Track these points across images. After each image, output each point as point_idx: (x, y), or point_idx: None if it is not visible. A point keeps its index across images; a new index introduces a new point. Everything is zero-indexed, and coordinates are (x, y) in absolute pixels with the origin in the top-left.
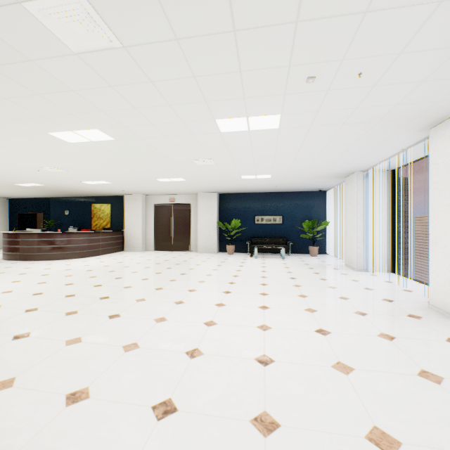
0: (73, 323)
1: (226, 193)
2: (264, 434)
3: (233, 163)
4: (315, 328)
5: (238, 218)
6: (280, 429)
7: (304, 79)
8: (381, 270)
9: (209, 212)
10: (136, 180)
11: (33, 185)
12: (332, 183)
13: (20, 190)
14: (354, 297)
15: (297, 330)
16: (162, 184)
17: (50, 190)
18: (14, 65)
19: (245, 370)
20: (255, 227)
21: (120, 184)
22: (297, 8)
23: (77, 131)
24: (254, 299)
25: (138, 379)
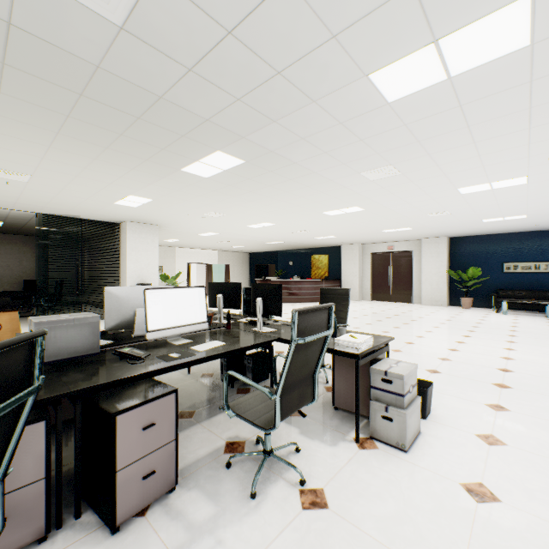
0: None
1: (459, 237)
2: (500, 387)
3: (472, 211)
4: None
5: (477, 266)
6: (512, 388)
7: (545, 158)
8: None
9: (436, 260)
10: (361, 233)
11: (276, 243)
12: None
13: (263, 247)
14: None
15: (543, 364)
16: (385, 234)
17: (283, 246)
18: (335, 190)
19: (487, 370)
20: (503, 277)
21: (344, 237)
22: (527, 141)
23: (342, 209)
24: (498, 344)
25: (411, 361)
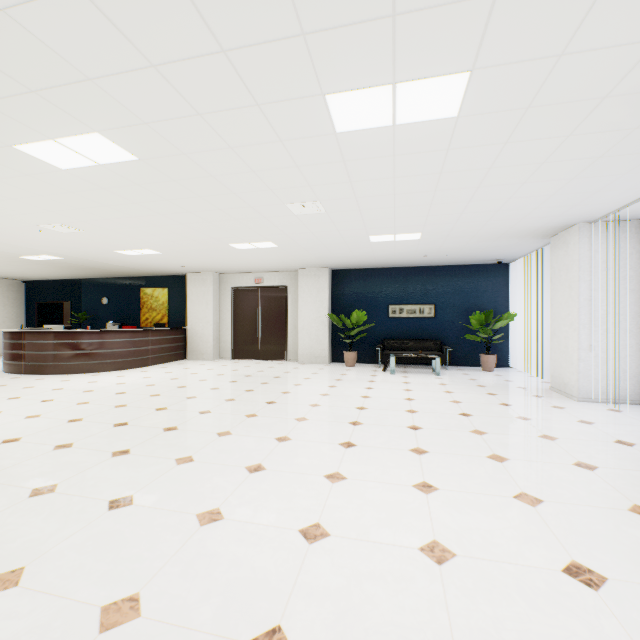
0: (31, 519)
1: (343, 269)
2: None
3: (358, 209)
4: (560, 561)
5: (362, 308)
6: None
7: None
8: (625, 400)
9: (316, 299)
10: (199, 247)
11: (47, 259)
12: (524, 249)
13: (33, 268)
14: (604, 463)
15: (517, 564)
16: (241, 254)
17: (76, 267)
18: None
19: None
20: (390, 323)
21: (176, 255)
22: None
23: (63, 138)
24: (403, 465)
25: None
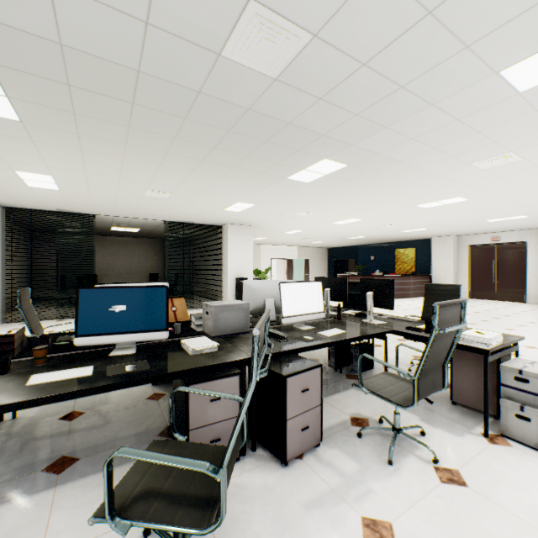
0: None
1: None
2: None
3: None
4: None
5: None
6: None
7: None
8: None
9: None
10: (459, 224)
11: (357, 238)
12: None
13: (343, 242)
14: None
15: None
16: (489, 224)
17: (365, 240)
18: (436, 182)
19: None
20: None
21: (436, 229)
22: None
23: (440, 201)
24: None
25: None
